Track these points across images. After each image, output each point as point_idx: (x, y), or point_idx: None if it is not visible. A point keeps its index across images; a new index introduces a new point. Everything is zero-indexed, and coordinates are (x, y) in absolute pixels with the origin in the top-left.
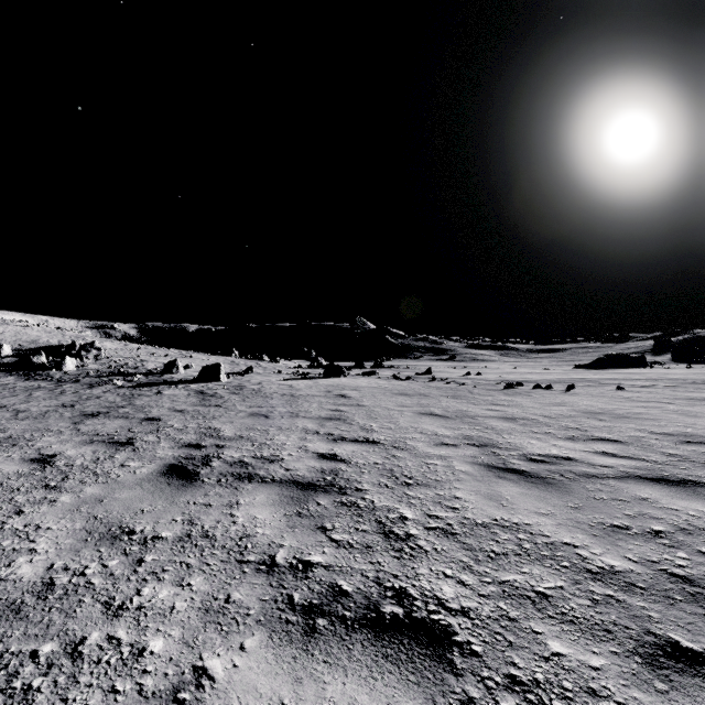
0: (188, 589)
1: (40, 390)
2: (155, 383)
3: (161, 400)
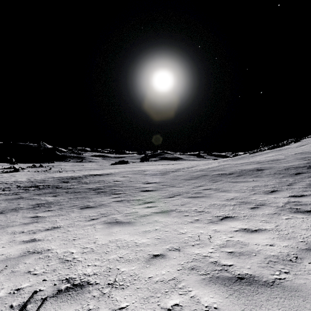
0: None
1: None
2: None
3: None
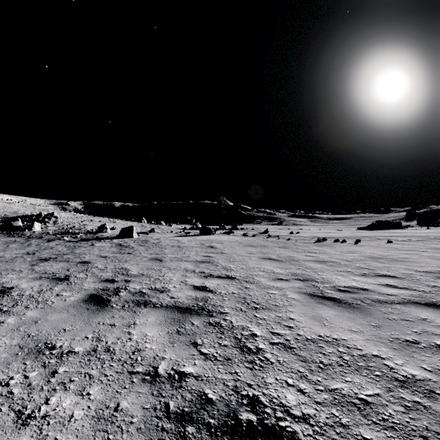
0: (87, 398)
1: (15, 243)
2: (91, 239)
3: (93, 249)
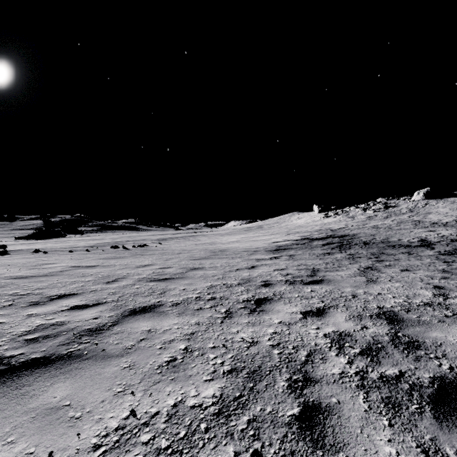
0: (379, 274)
1: None
2: None
3: None
